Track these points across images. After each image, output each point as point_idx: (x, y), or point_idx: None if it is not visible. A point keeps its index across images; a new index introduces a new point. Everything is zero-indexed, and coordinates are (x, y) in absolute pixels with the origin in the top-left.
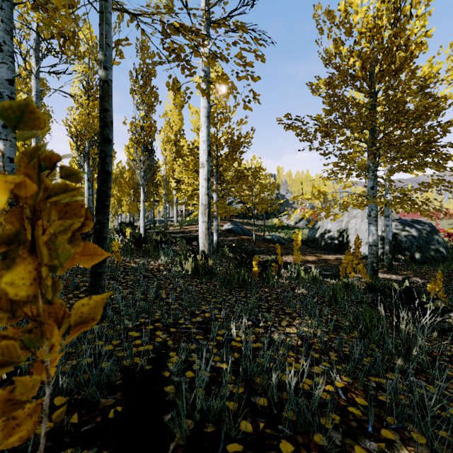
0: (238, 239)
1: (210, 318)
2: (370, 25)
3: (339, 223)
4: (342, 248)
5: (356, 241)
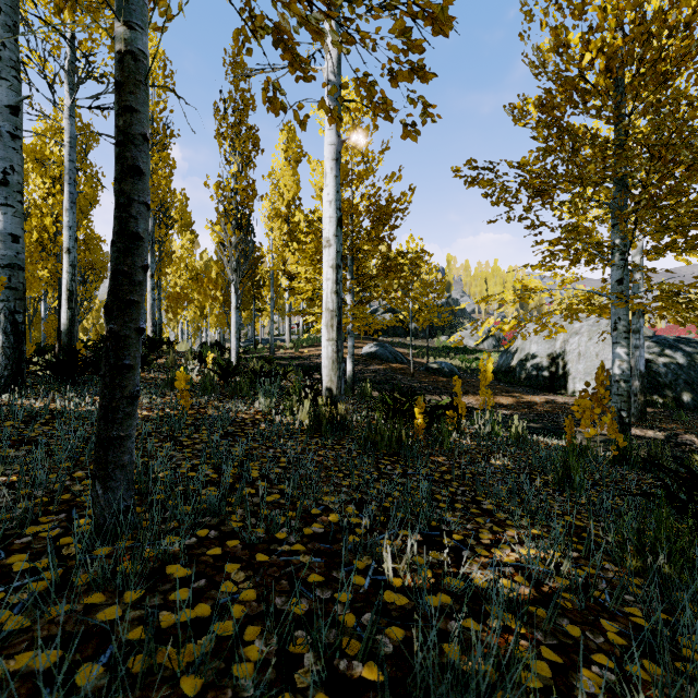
0: (385, 369)
1: (339, 524)
2: None
3: (550, 343)
4: (556, 384)
5: (599, 373)
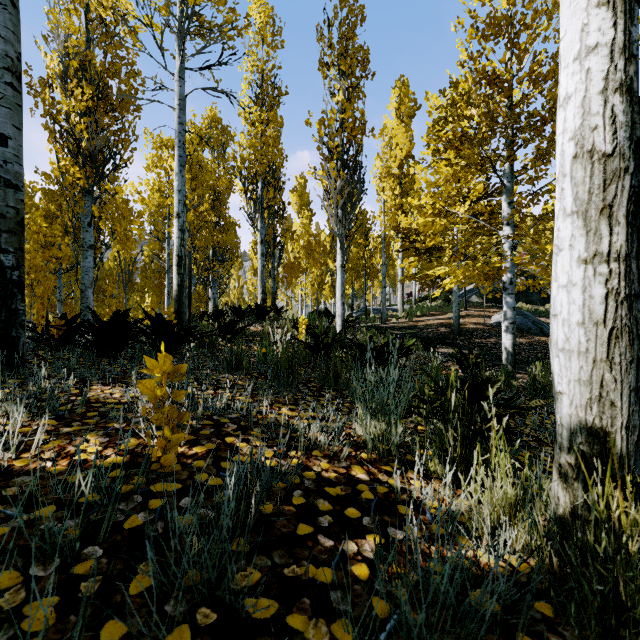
0: (531, 343)
1: None
2: None
3: None
4: None
5: None
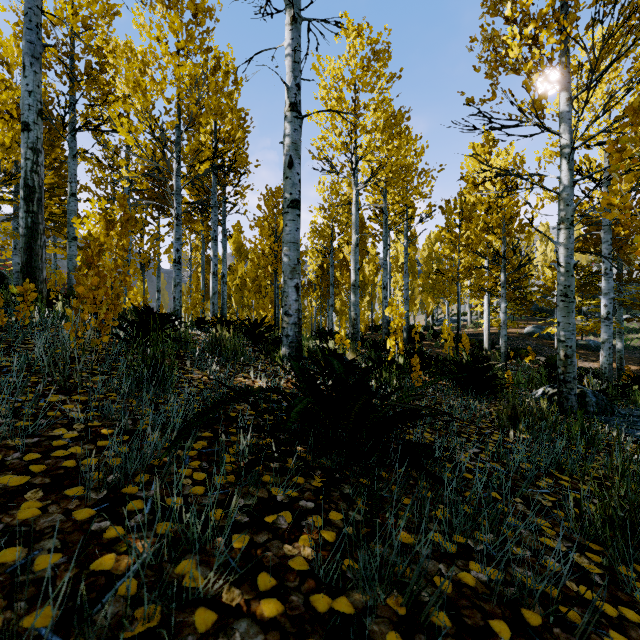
0: (537, 343)
1: None
2: None
3: None
4: None
5: None
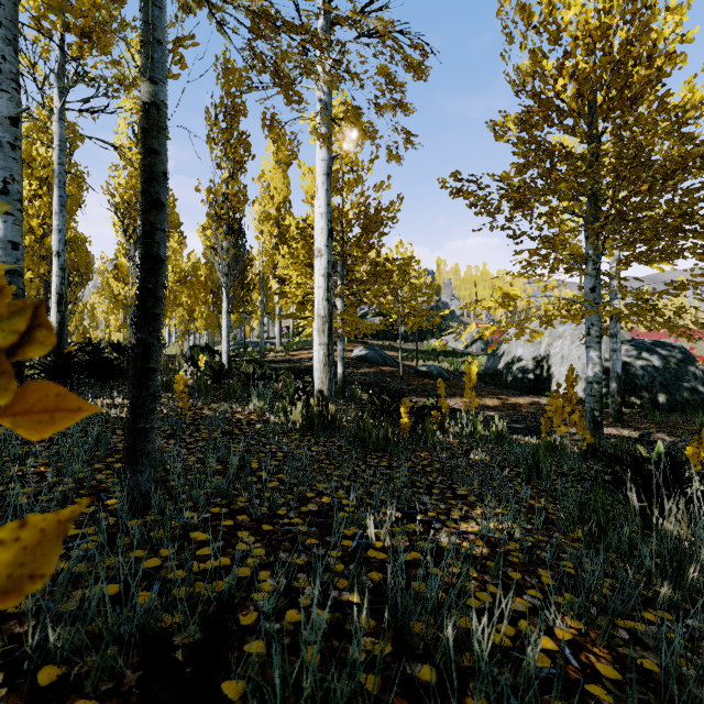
0: (375, 372)
1: (331, 505)
2: (590, 27)
3: (535, 346)
4: (541, 387)
5: (569, 375)
